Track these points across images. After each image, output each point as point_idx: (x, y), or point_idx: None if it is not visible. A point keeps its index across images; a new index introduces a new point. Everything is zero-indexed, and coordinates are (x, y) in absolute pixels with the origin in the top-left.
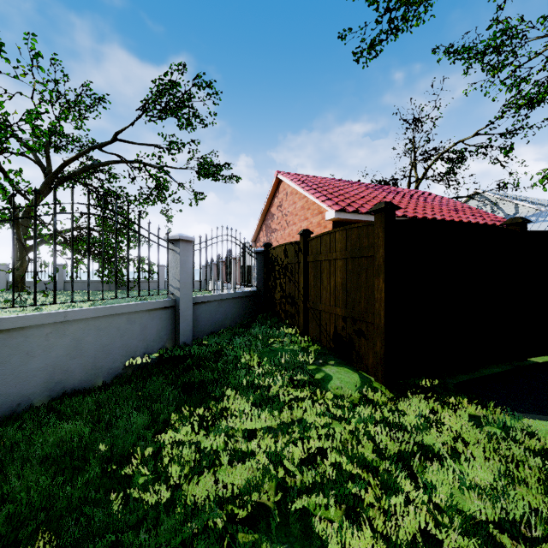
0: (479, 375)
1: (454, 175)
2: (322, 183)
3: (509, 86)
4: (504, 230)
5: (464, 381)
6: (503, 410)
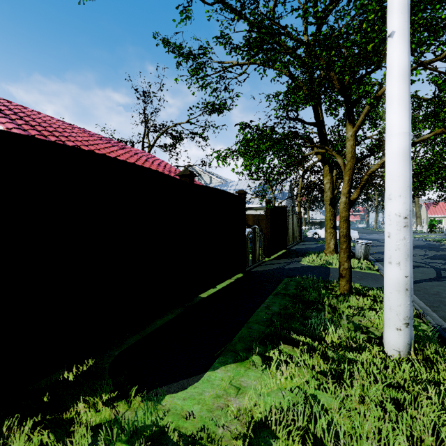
0: (150, 330)
1: (175, 148)
2: (25, 113)
3: (201, 86)
4: (176, 180)
5: (129, 347)
6: (148, 390)
